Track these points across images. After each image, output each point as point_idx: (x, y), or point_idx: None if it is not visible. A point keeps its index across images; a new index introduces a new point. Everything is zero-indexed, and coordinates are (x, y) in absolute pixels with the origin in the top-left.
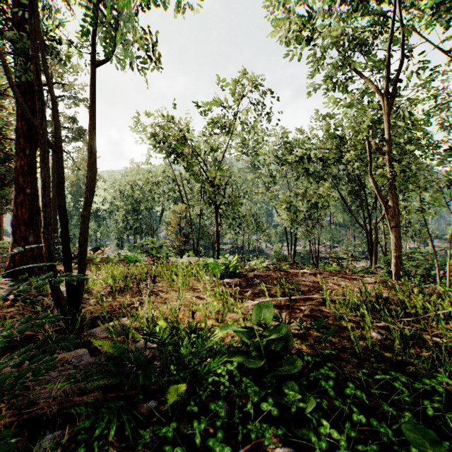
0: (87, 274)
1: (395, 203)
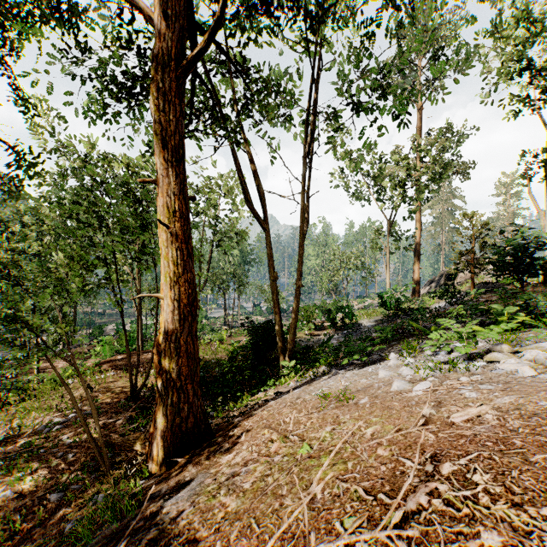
0: (29, 410)
1: (141, 306)
